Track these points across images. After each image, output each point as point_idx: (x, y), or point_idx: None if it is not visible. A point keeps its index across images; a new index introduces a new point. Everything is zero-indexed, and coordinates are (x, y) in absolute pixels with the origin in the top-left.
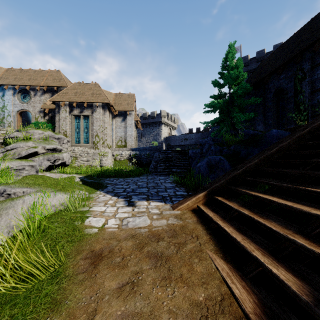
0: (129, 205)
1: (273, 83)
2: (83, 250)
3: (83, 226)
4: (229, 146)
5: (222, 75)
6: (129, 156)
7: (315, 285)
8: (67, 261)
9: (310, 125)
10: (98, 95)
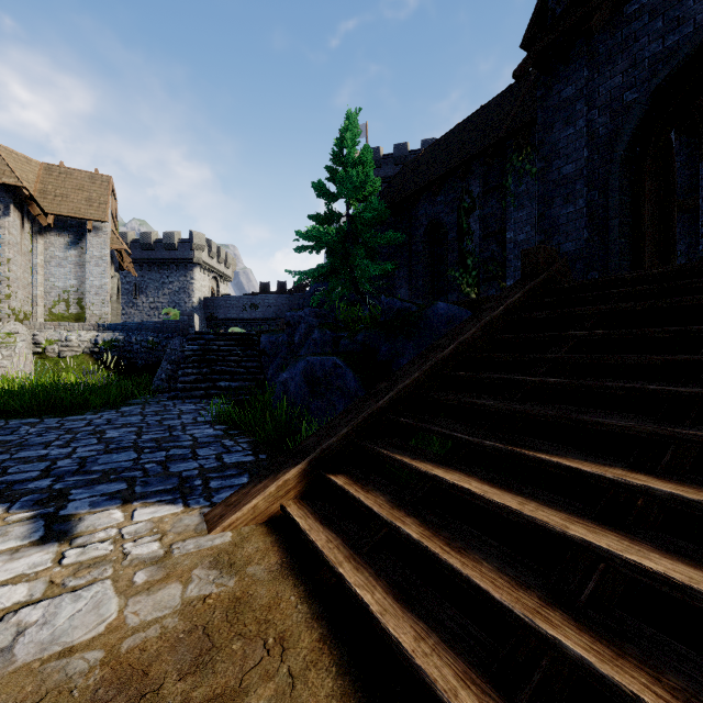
0: (46, 539)
1: (425, 210)
2: None
3: None
4: (353, 334)
5: (333, 174)
6: (94, 345)
7: None
8: None
9: (505, 300)
10: None
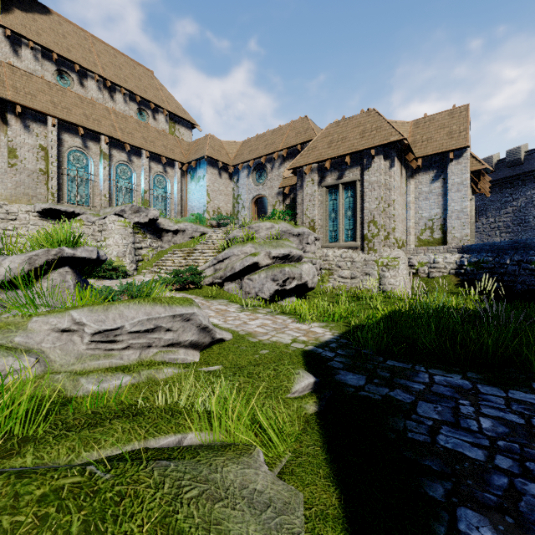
0: None
1: None
2: None
3: None
4: None
5: None
6: (458, 266)
7: None
8: None
9: None
10: (374, 131)
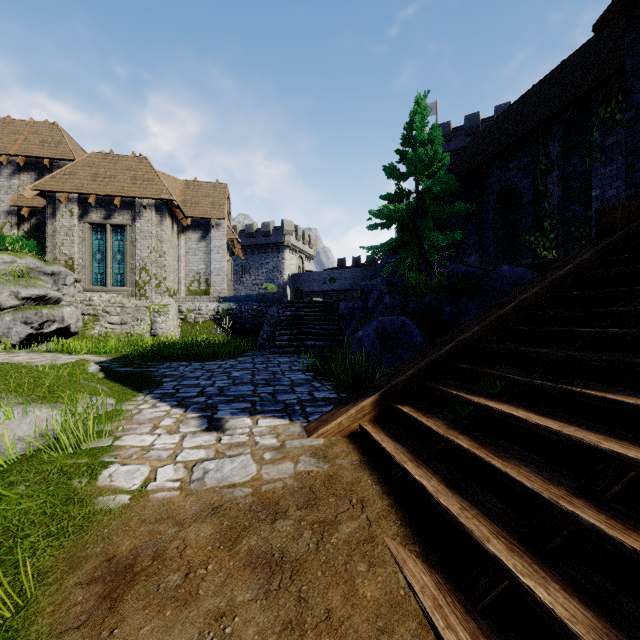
0: (209, 429)
1: (496, 177)
2: (87, 557)
3: (92, 489)
4: (420, 297)
5: (403, 156)
6: (216, 313)
7: (632, 629)
8: (40, 593)
9: (574, 259)
10: (146, 182)
